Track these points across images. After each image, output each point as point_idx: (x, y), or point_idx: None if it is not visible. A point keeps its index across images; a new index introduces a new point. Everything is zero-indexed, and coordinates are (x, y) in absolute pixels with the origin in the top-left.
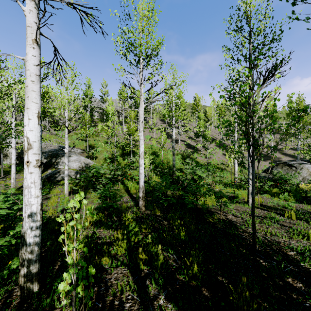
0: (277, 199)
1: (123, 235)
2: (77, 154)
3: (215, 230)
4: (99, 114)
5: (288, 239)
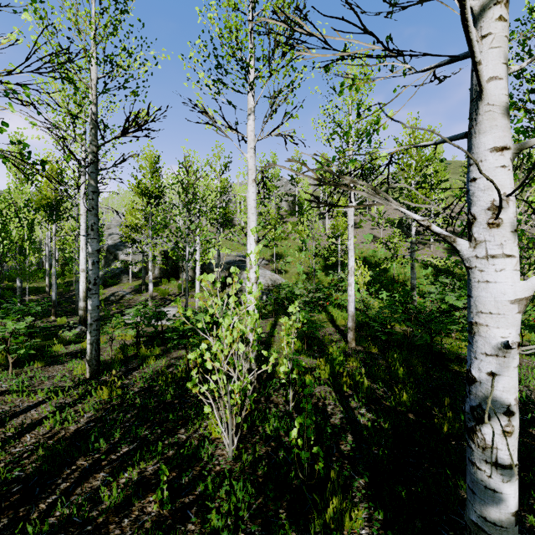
0: None
1: (326, 364)
2: (260, 267)
3: (456, 378)
4: (289, 204)
5: None
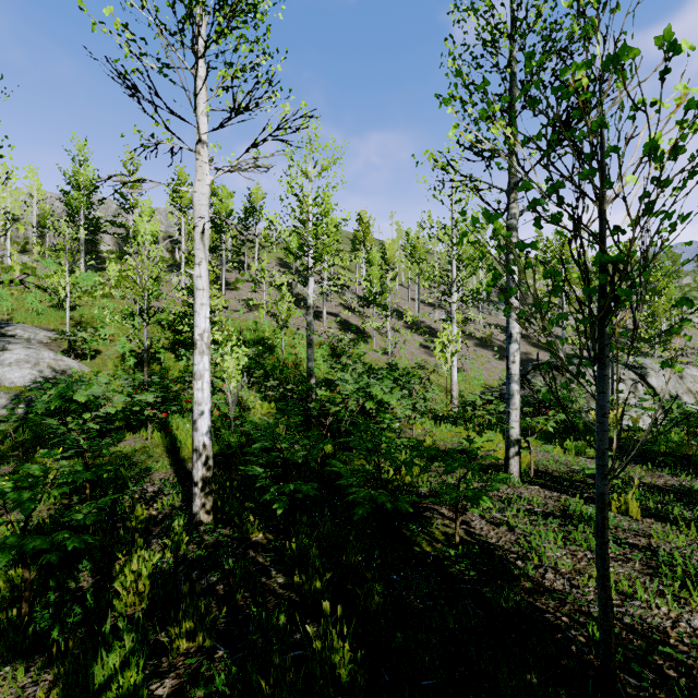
0: (562, 453)
1: None
2: (33, 345)
3: (450, 594)
4: (118, 242)
5: (679, 609)
